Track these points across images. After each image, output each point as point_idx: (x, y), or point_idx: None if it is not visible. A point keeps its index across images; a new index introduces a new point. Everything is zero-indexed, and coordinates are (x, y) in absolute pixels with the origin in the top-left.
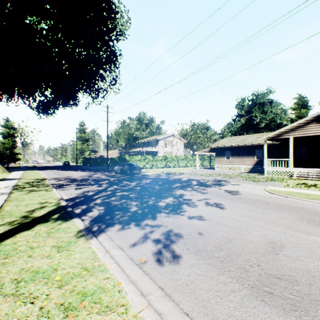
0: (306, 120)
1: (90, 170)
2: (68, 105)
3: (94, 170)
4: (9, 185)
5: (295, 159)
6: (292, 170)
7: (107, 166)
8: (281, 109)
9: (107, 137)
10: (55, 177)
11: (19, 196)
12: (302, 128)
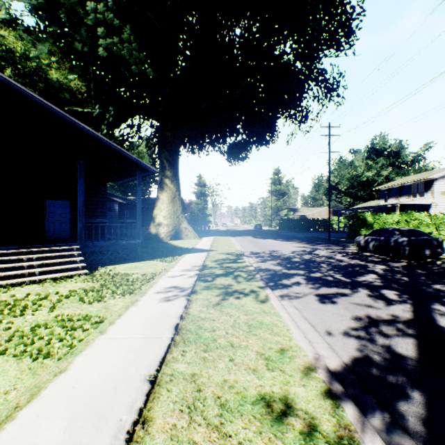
0: None
1: (297, 239)
2: (263, 143)
3: (303, 239)
4: (194, 264)
5: None
6: None
7: (328, 234)
8: None
9: (328, 182)
10: (253, 250)
11: (204, 312)
12: None
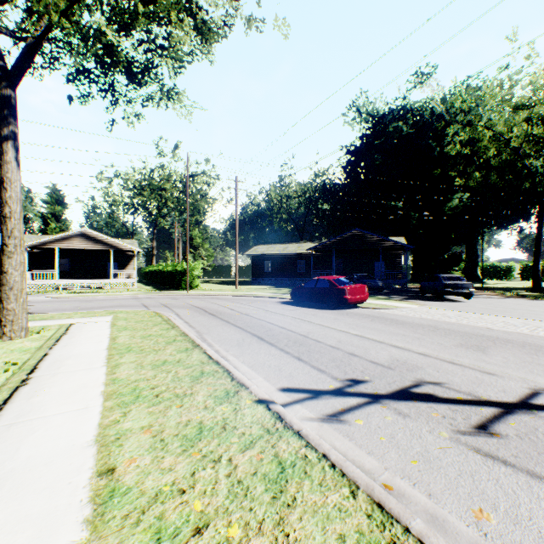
0: (73, 233)
1: None
2: None
3: None
4: None
5: (59, 271)
6: (59, 282)
7: None
8: (27, 195)
9: None
10: None
11: None
12: (69, 241)
